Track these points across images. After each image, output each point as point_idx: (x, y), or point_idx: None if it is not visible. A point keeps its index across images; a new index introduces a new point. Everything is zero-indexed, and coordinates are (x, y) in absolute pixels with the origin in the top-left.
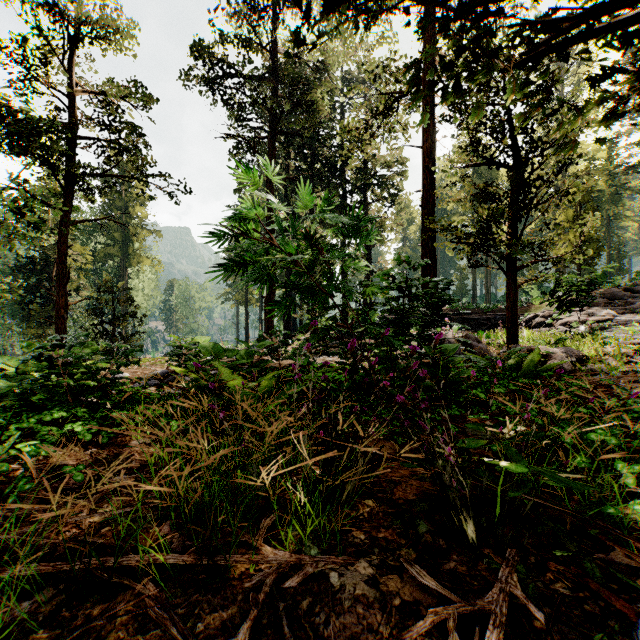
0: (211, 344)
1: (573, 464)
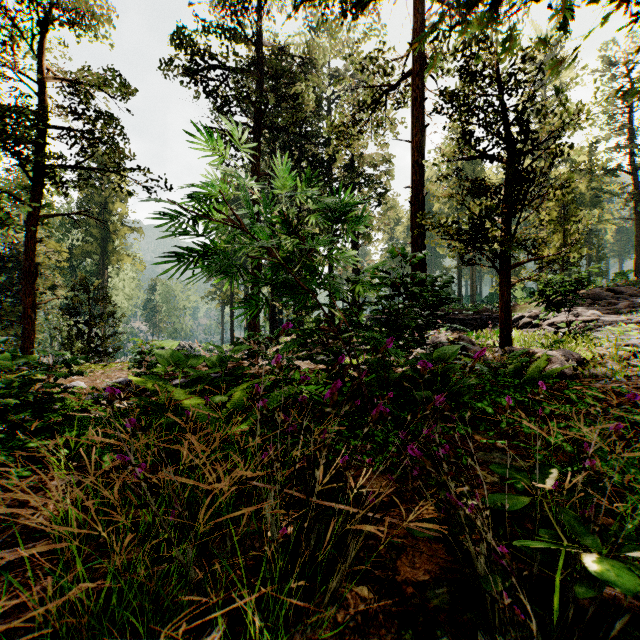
0: (169, 351)
1: (635, 518)
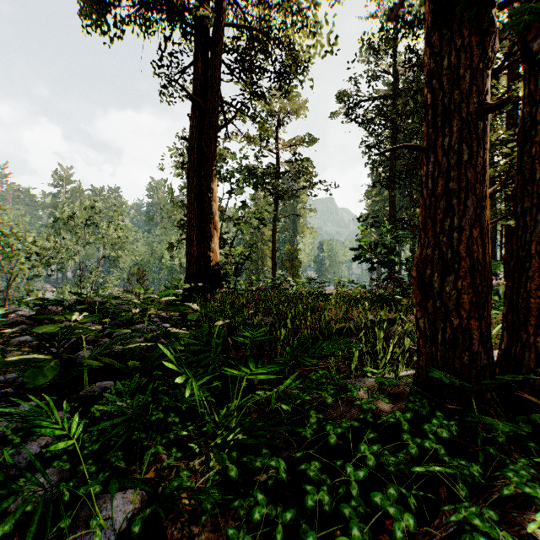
0: (351, 280)
1: None
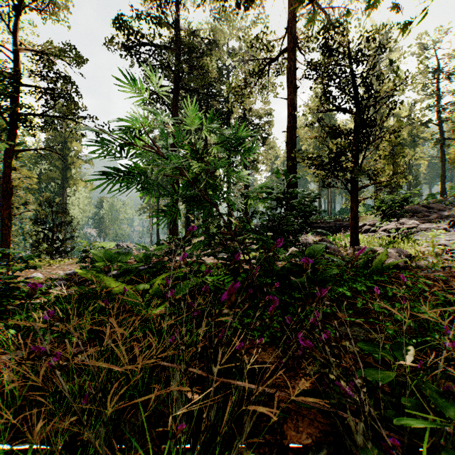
0: (103, 250)
1: None
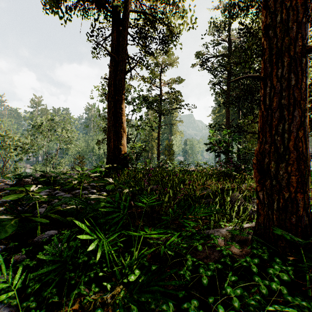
0: (205, 162)
1: None
